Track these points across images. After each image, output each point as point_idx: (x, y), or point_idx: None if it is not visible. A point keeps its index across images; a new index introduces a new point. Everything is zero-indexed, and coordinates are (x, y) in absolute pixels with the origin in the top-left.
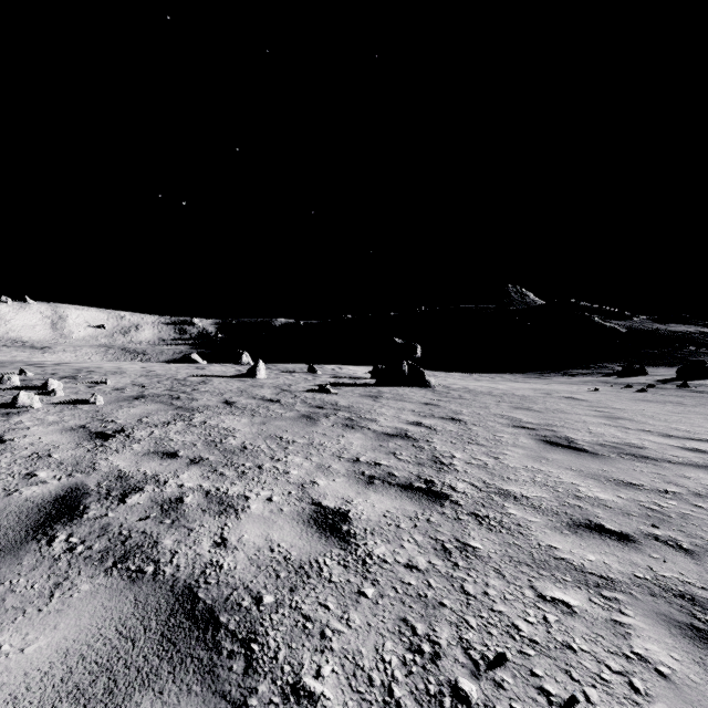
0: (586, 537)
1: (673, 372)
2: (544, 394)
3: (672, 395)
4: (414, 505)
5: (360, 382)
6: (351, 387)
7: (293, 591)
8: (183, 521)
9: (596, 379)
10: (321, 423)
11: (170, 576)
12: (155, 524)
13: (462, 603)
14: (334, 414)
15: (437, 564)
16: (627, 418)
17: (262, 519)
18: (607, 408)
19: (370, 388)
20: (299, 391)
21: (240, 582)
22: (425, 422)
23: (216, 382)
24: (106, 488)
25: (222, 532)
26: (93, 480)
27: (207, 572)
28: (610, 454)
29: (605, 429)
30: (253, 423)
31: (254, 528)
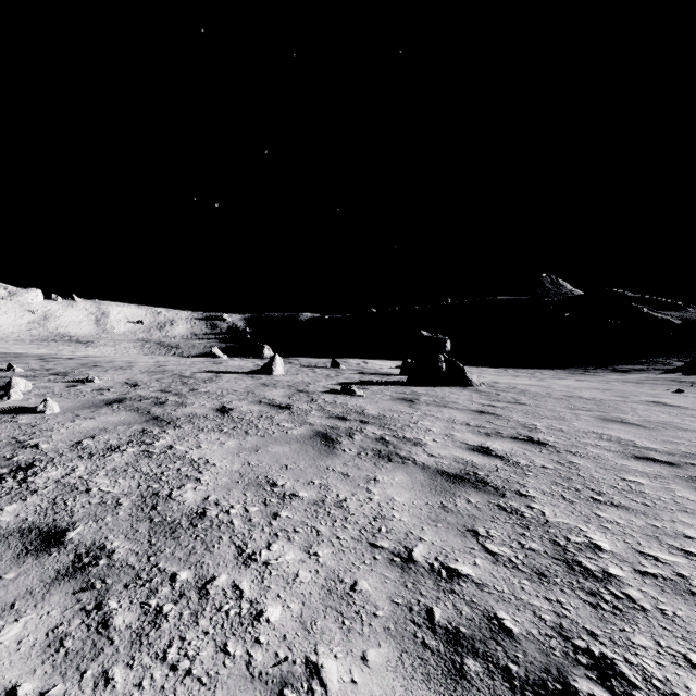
0: None
1: None
2: (620, 397)
3: None
4: None
5: (388, 379)
6: (379, 386)
7: None
8: None
9: (660, 377)
10: (341, 448)
11: None
12: None
13: None
14: (360, 430)
15: None
16: None
17: None
18: None
19: (401, 388)
20: (317, 391)
21: None
22: (493, 446)
23: (224, 379)
24: None
25: None
26: None
27: None
28: None
29: None
30: (241, 448)
31: None
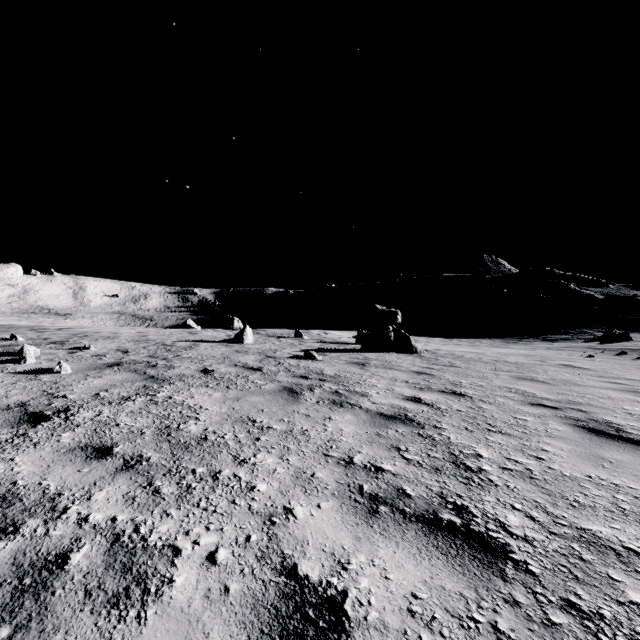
0: None
1: None
2: (539, 361)
3: None
4: (455, 574)
5: (345, 347)
6: (336, 353)
7: None
8: (31, 632)
9: (580, 345)
10: (304, 398)
11: None
12: None
13: None
14: (319, 386)
15: None
16: None
17: (184, 623)
18: (621, 379)
19: (355, 354)
20: (283, 357)
21: None
22: (424, 397)
23: (202, 347)
24: None
25: None
26: None
27: None
28: None
29: None
30: (226, 398)
31: None
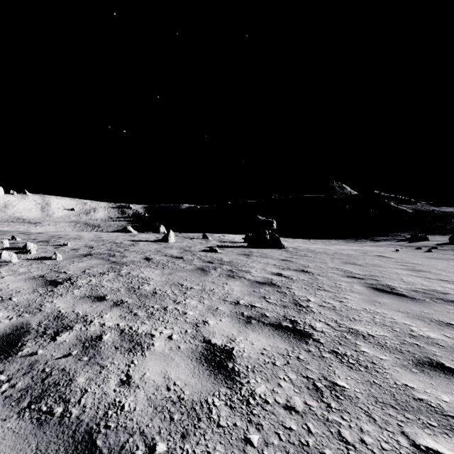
0: (433, 375)
1: (445, 238)
2: (362, 253)
3: (450, 254)
4: (284, 342)
5: (237, 245)
6: (231, 248)
7: (184, 437)
8: (97, 358)
9: (394, 243)
10: (211, 273)
11: (75, 419)
12: (74, 362)
13: (343, 453)
14: (220, 267)
15: (312, 405)
16: (426, 271)
17: (163, 356)
18: (409, 263)
19: (243, 249)
20: (196, 250)
21: (137, 426)
22: (284, 273)
23: (141, 244)
24: (44, 327)
25: (128, 370)
26: (36, 320)
27: (109, 414)
28: (424, 298)
29: (414, 279)
30: (163, 273)
31: (156, 365)
